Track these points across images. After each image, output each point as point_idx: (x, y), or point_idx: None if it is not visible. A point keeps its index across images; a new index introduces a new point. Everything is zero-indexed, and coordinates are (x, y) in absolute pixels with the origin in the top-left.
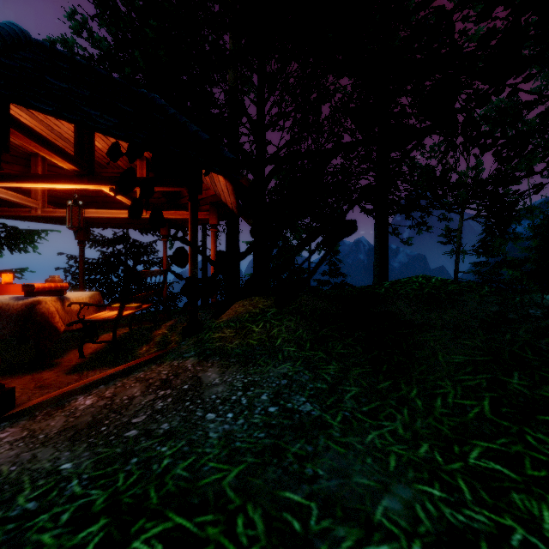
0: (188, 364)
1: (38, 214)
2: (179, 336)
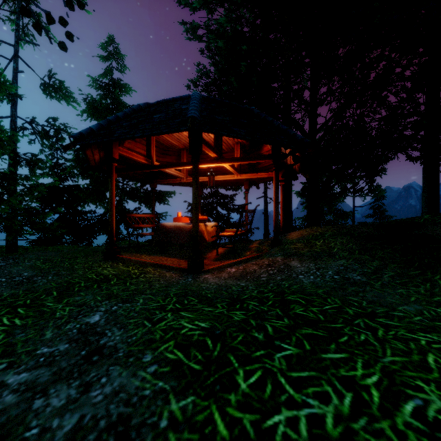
0: (278, 259)
1: (184, 181)
2: (268, 247)
